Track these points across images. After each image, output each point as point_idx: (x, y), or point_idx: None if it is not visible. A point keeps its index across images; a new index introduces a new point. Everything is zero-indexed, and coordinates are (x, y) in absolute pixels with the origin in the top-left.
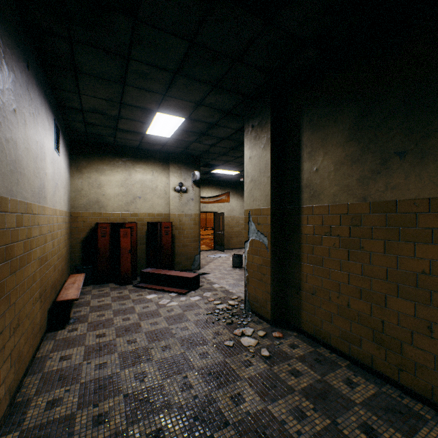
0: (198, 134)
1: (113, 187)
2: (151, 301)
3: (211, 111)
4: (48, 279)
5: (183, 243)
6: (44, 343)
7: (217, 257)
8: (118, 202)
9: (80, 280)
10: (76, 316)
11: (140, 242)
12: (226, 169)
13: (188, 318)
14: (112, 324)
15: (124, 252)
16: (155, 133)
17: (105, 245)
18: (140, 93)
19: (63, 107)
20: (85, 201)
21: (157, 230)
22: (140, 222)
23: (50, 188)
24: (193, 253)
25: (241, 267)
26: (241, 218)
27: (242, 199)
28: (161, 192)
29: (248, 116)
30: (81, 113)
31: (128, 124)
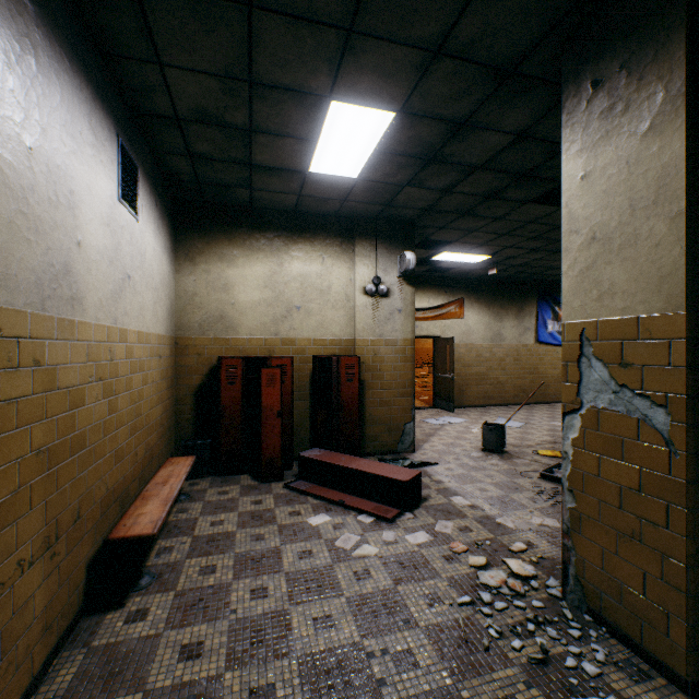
0: (418, 161)
1: (250, 288)
2: (318, 535)
3: (464, 74)
4: (88, 489)
5: (380, 398)
6: (59, 660)
7: (443, 424)
8: (259, 318)
9: (178, 476)
10: (159, 565)
11: (299, 395)
12: (463, 250)
13: (410, 614)
14: (225, 608)
15: (267, 416)
16: (327, 167)
17: (233, 400)
18: (290, 35)
19: (141, 114)
20: (201, 316)
21: (331, 372)
22: (299, 355)
23: (98, 281)
24: (400, 419)
25: (503, 453)
26: (485, 348)
27: (488, 312)
28: (339, 297)
29: (575, 63)
30: (178, 130)
31: (271, 148)
